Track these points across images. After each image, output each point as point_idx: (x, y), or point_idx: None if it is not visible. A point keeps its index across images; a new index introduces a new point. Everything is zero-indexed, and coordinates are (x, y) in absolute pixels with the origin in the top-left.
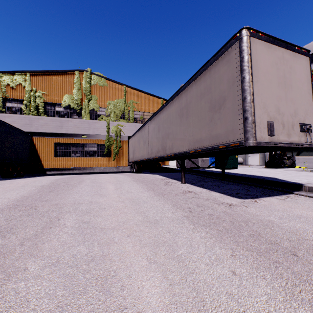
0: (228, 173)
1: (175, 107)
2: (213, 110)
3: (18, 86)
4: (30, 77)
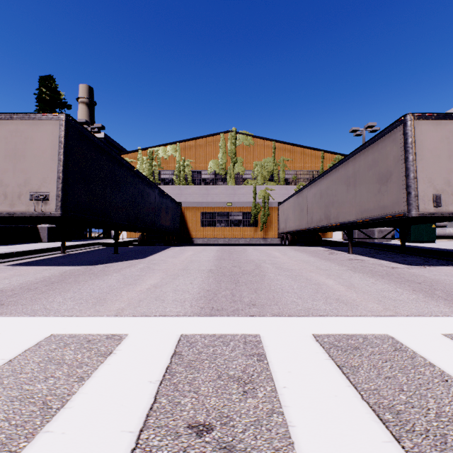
0: (411, 246)
1: (341, 174)
2: (381, 182)
3: (170, 158)
4: (180, 146)
